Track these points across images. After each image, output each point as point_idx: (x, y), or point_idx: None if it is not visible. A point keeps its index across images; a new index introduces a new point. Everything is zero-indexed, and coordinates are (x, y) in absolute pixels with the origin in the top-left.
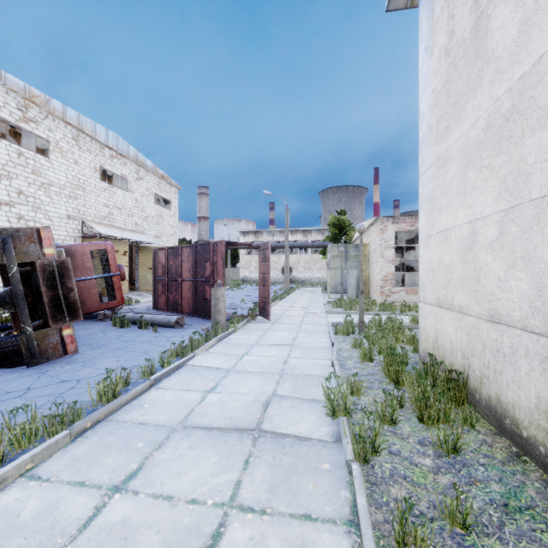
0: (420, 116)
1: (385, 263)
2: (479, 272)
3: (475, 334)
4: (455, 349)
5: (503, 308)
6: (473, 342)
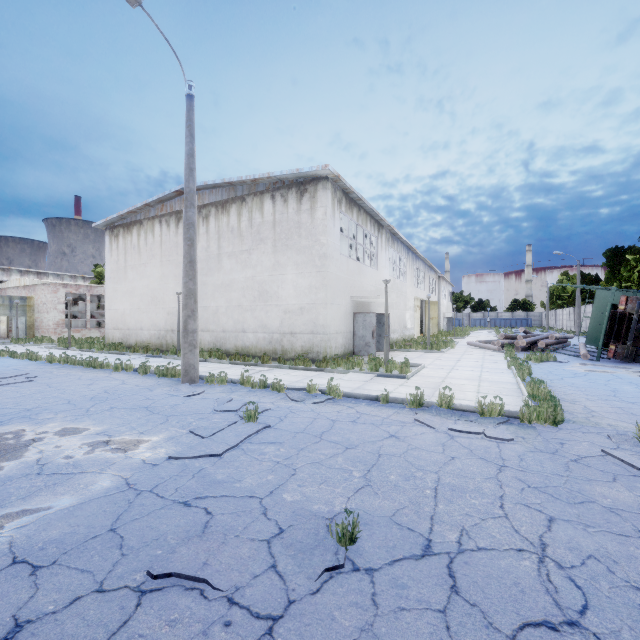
0: (106, 270)
1: (58, 313)
2: (126, 320)
3: (125, 333)
4: (120, 339)
5: (131, 327)
6: (124, 335)
